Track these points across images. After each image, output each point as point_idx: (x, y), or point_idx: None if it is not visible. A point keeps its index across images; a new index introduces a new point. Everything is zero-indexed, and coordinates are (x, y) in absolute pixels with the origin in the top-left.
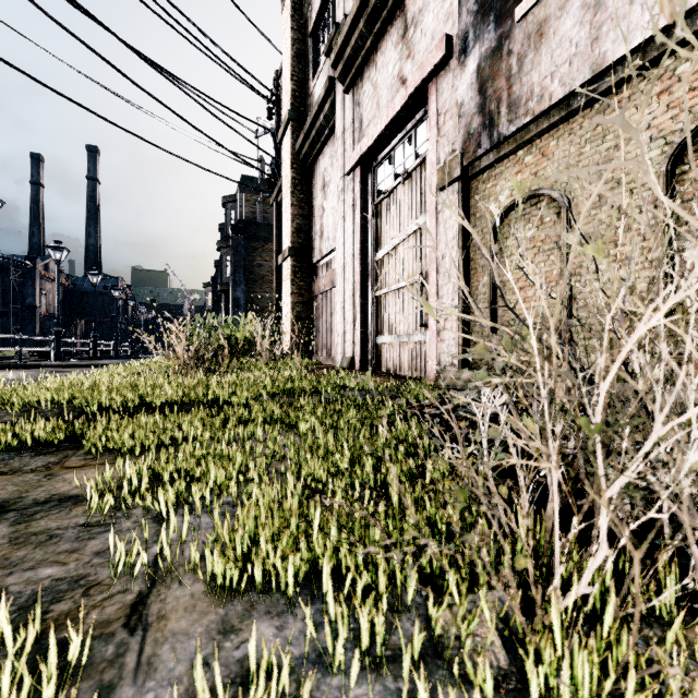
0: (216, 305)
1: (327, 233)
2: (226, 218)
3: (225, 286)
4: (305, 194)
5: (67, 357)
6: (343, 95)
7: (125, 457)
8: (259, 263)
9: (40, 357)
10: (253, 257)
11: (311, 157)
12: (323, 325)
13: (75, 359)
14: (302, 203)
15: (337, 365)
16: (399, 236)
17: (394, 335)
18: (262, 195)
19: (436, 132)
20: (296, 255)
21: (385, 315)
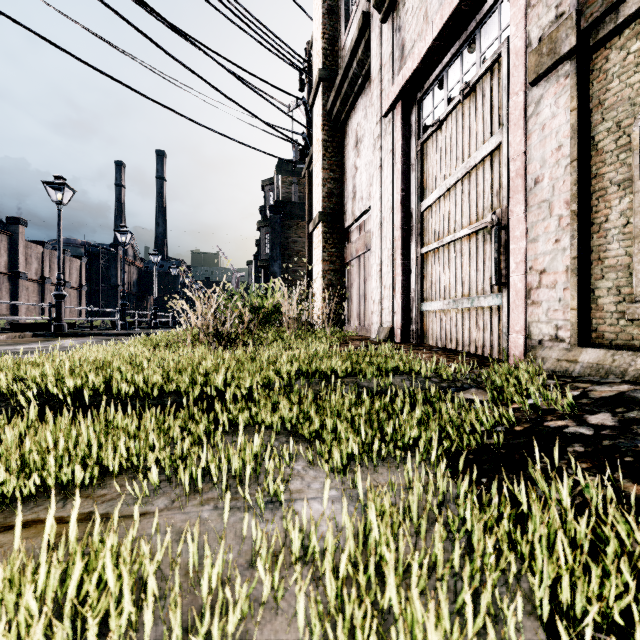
0: (257, 281)
1: (360, 193)
2: (265, 200)
3: (264, 262)
4: (337, 156)
5: (132, 326)
6: (379, 27)
7: (4, 510)
8: (293, 239)
9: (113, 326)
10: (289, 234)
11: (343, 115)
12: (355, 293)
13: (139, 328)
14: (333, 166)
15: (372, 337)
16: (456, 172)
17: (448, 299)
18: (294, 167)
19: (524, 3)
20: (327, 221)
21: (434, 276)
